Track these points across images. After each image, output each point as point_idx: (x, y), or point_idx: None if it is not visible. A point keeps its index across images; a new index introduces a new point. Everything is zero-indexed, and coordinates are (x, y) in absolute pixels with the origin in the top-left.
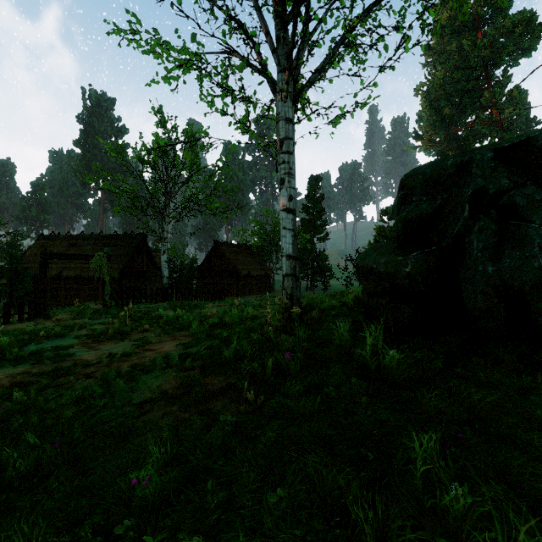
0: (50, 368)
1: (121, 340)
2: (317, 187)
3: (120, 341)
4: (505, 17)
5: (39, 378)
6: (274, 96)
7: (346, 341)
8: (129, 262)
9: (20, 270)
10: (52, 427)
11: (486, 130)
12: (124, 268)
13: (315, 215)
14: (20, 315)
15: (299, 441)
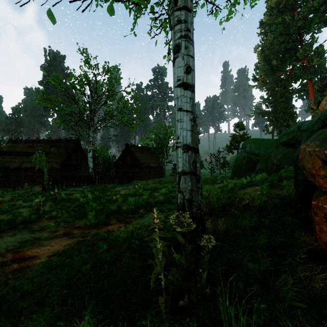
0: None
1: (20, 231)
2: None
3: (19, 232)
4: None
5: None
6: None
7: None
8: (68, 157)
9: None
10: None
11: (301, 73)
12: (64, 162)
13: None
14: None
15: None
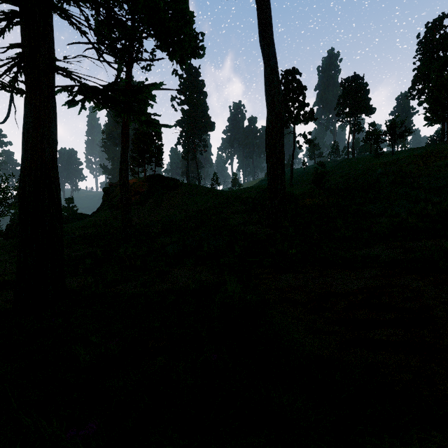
0: None
1: None
2: None
3: None
4: None
5: None
6: None
7: None
8: None
9: None
10: None
11: None
12: None
13: None
14: None
15: None
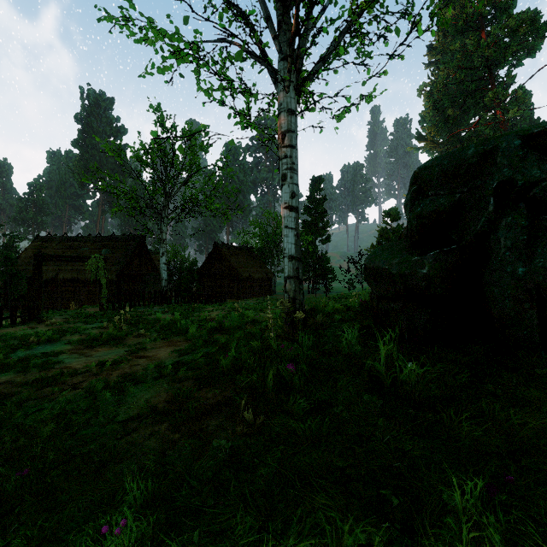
0: (34, 378)
1: (115, 346)
2: (319, 188)
3: (114, 347)
4: (509, 16)
5: (22, 388)
6: (276, 87)
7: (355, 350)
8: (128, 264)
9: (15, 272)
10: (25, 448)
11: (490, 131)
12: (122, 271)
13: (317, 217)
14: (13, 319)
15: (305, 475)
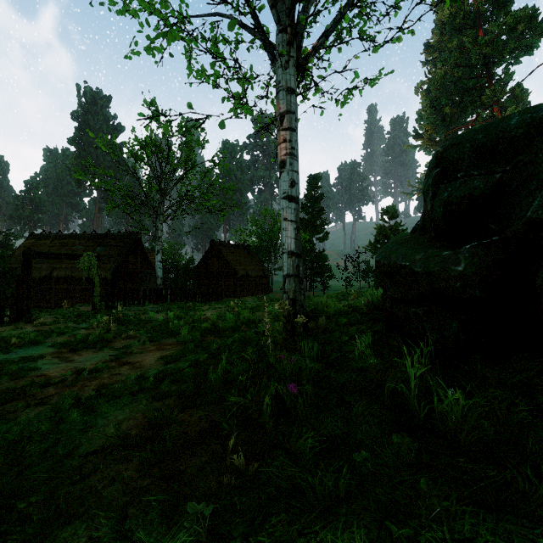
0: None
1: (100, 349)
2: (316, 186)
3: (99, 350)
4: (507, 13)
5: None
6: (273, 66)
7: (370, 364)
8: (123, 262)
9: (8, 270)
10: None
11: None
12: (117, 269)
13: (314, 215)
14: (0, 318)
15: None
